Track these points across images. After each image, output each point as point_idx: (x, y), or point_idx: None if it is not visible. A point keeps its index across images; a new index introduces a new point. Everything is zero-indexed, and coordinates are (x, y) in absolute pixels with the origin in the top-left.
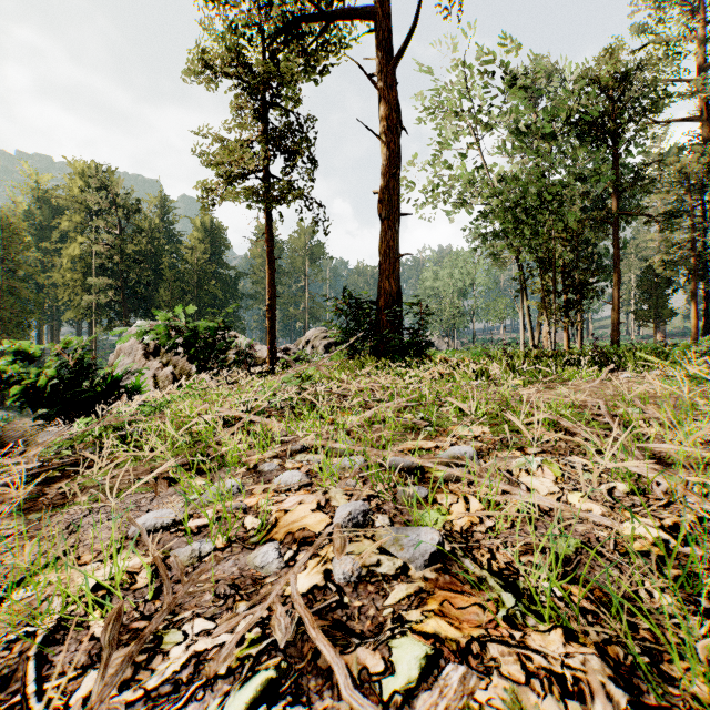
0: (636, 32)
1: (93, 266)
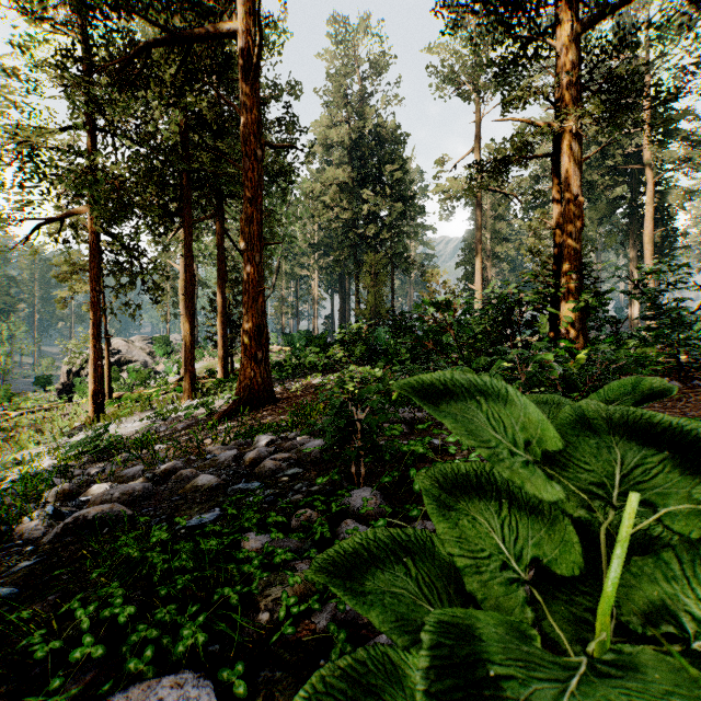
0: None
1: None
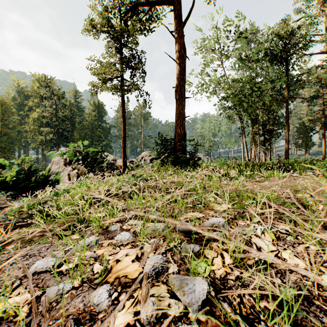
0: (296, 12)
1: (43, 123)
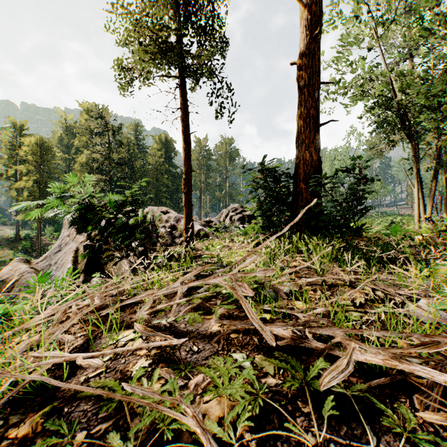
0: None
1: (94, 169)
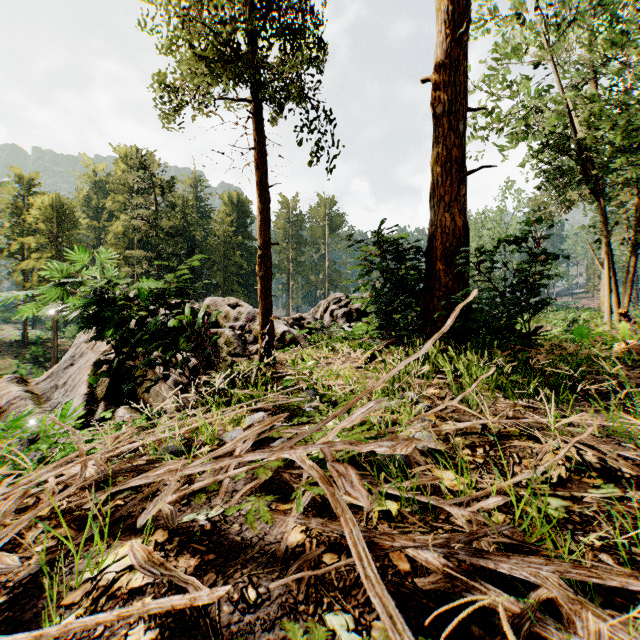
0: None
1: (135, 242)
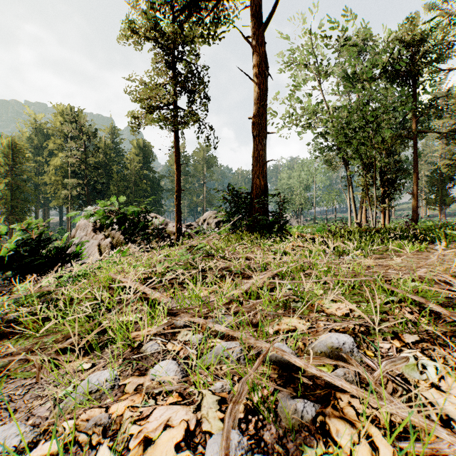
0: (427, 9)
1: (69, 172)
